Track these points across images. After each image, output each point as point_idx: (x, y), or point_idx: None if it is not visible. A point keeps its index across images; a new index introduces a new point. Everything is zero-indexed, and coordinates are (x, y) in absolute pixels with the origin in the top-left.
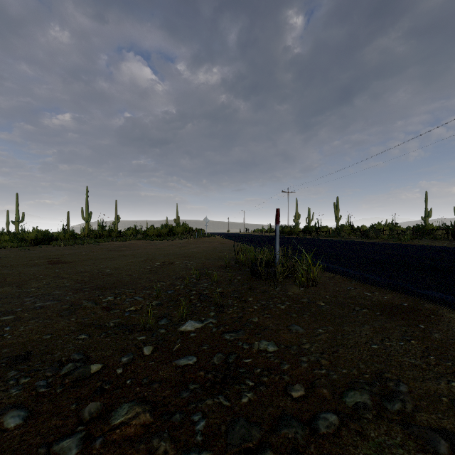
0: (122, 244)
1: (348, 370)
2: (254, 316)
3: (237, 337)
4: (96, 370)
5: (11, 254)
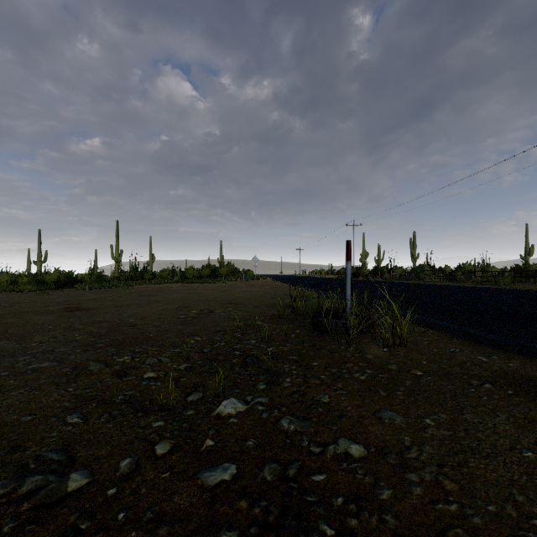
0: (156, 288)
1: (496, 505)
2: (323, 391)
3: (300, 429)
4: (76, 487)
5: (26, 298)
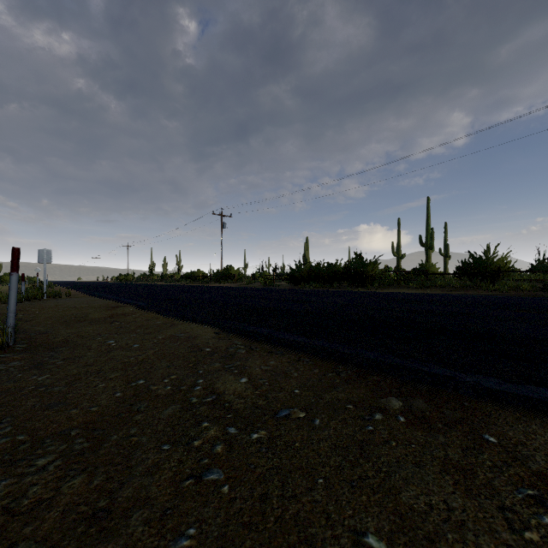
0: None
1: None
2: None
3: None
4: None
5: None
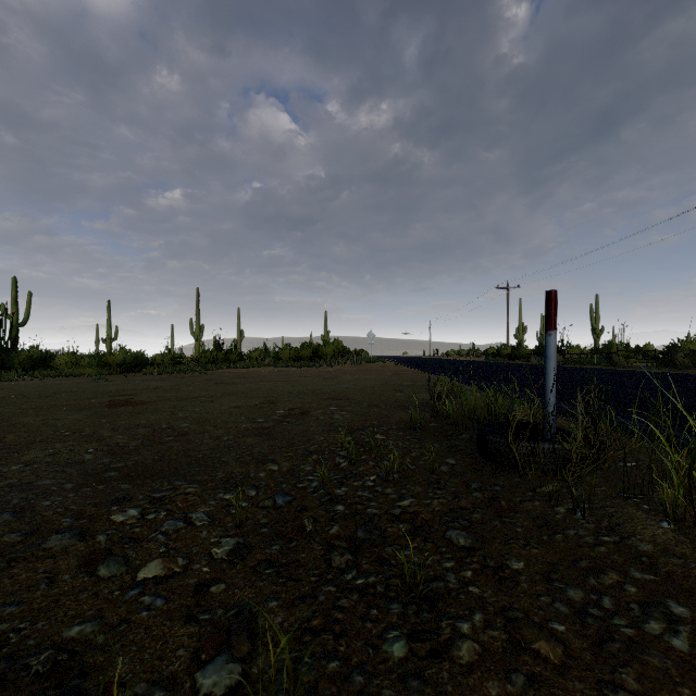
0: (240, 373)
1: None
2: None
3: None
4: None
5: (76, 386)
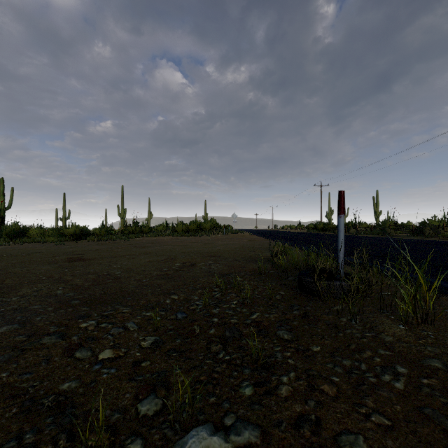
0: (150, 240)
1: None
2: (347, 418)
3: None
4: None
5: (45, 248)
